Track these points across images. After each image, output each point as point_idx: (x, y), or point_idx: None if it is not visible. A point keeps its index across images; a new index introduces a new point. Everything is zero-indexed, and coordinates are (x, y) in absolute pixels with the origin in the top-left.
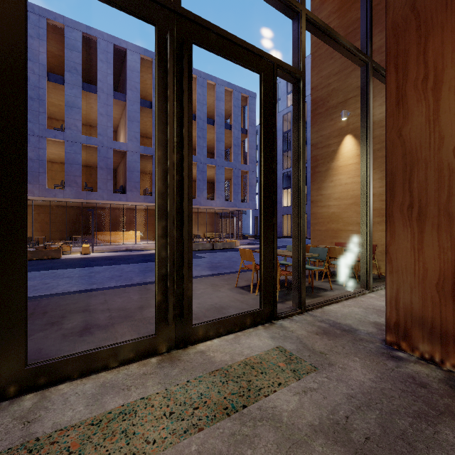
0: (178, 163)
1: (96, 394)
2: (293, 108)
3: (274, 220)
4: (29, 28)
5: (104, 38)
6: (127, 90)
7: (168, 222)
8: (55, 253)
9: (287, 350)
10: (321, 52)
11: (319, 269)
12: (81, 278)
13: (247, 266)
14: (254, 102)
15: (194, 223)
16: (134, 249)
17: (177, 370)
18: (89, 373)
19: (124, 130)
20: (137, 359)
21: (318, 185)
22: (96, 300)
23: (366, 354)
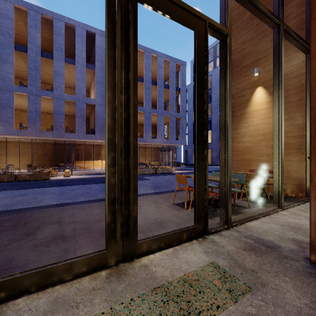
0: (125, 102)
1: (47, 312)
2: (221, 60)
3: (205, 151)
4: (29, 20)
5: (80, 26)
6: (96, 62)
7: (116, 153)
8: (45, 176)
9: (220, 266)
10: (237, 25)
11: (239, 191)
12: (61, 194)
13: (181, 188)
14: (185, 68)
15: (142, 155)
16: (100, 173)
17: (123, 285)
18: (46, 286)
19: (93, 90)
20: (89, 272)
21: (235, 125)
22: (66, 213)
23: (294, 273)
